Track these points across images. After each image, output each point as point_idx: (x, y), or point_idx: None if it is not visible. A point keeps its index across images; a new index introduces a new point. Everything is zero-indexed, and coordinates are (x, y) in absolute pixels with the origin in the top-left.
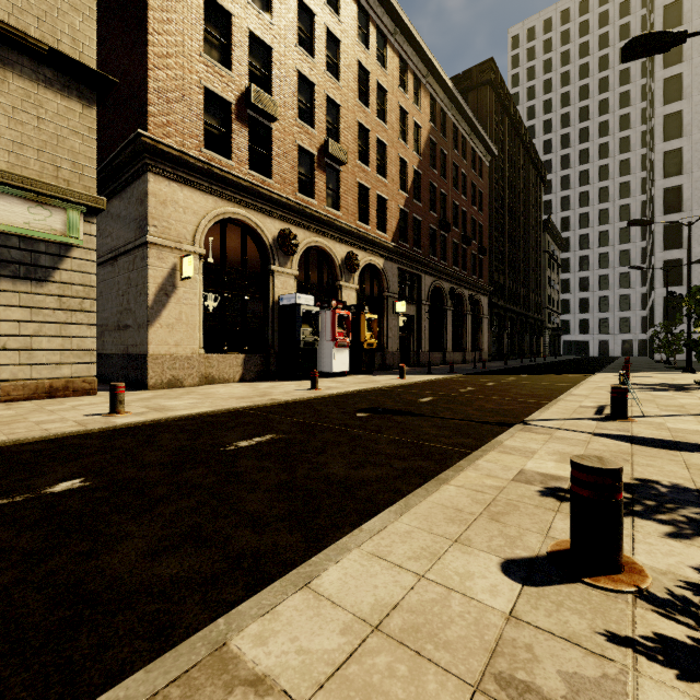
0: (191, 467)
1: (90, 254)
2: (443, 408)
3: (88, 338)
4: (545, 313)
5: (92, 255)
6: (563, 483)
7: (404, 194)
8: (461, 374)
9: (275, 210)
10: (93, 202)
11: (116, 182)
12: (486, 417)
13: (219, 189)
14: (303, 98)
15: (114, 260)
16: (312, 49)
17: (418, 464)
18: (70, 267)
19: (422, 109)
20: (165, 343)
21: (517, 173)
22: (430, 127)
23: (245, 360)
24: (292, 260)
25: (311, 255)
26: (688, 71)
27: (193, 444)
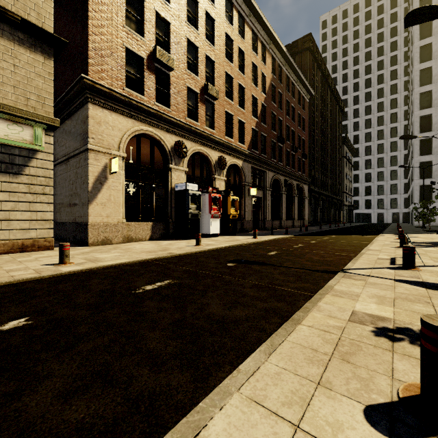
0: (109, 307)
1: (49, 156)
2: (285, 259)
3: (48, 212)
4: (343, 195)
5: (51, 157)
6: (389, 324)
7: (255, 119)
8: (292, 235)
9: (172, 128)
10: (51, 122)
11: (68, 109)
12: (315, 266)
13: (135, 114)
14: (190, 56)
15: (67, 161)
16: (196, 25)
17: (275, 305)
18: (36, 165)
19: (267, 65)
20: (100, 215)
21: (326, 107)
22: (272, 76)
23: (153, 226)
24: (183, 161)
25: (195, 158)
26: (435, 41)
27: (113, 288)
